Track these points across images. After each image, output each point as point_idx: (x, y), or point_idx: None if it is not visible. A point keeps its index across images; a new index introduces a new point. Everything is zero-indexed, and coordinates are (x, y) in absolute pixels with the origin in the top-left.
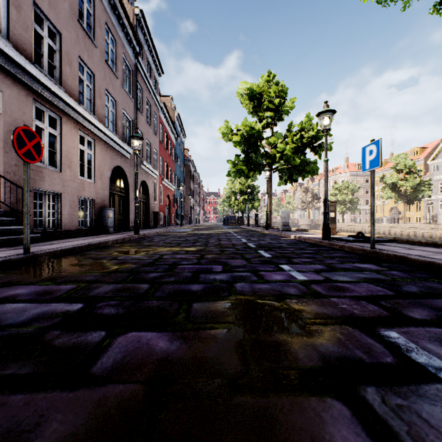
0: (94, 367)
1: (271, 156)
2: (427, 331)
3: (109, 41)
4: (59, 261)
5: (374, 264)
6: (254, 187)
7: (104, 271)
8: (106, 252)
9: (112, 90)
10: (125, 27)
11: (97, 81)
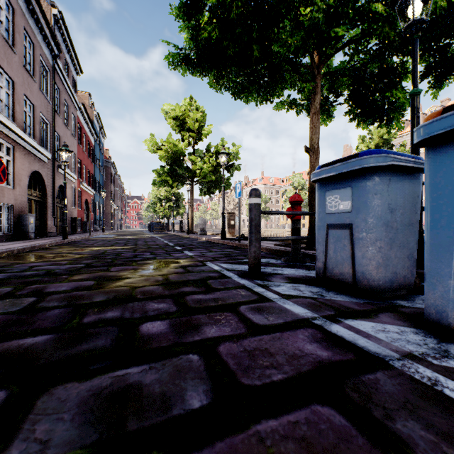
0: (111, 270)
1: (192, 171)
2: (219, 261)
3: (27, 45)
4: (26, 255)
5: (234, 249)
6: (179, 195)
7: (74, 257)
8: (55, 251)
9: (30, 95)
10: (44, 30)
11: (15, 87)
